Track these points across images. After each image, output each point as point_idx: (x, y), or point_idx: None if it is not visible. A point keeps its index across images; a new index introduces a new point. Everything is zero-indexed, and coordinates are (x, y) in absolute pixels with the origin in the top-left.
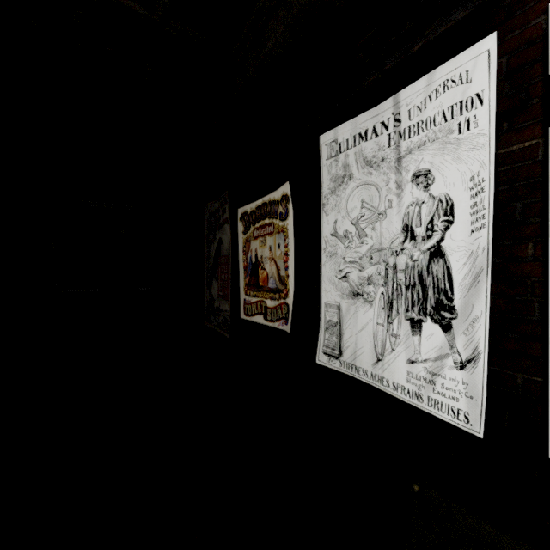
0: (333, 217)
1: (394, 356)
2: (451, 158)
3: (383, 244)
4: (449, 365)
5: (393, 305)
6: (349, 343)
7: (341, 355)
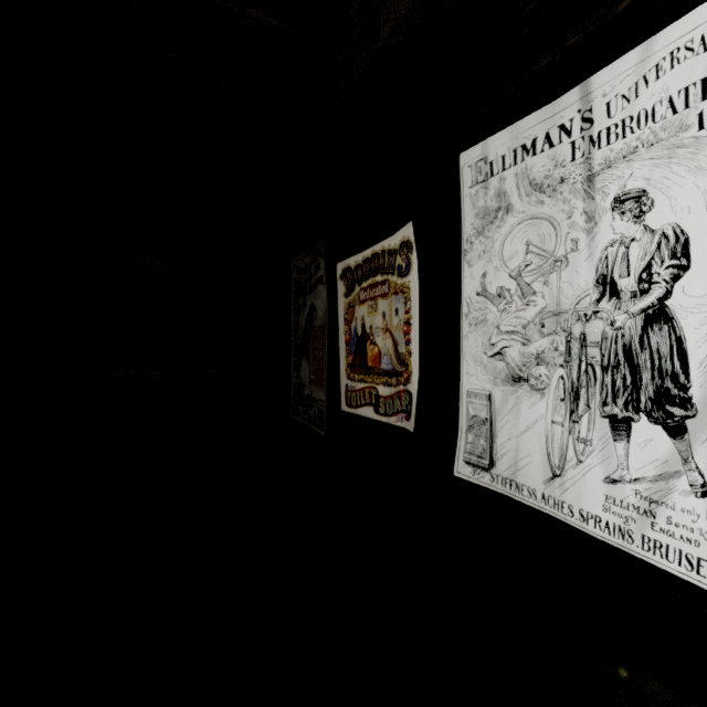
0: (479, 269)
1: (581, 470)
2: (684, 169)
3: (563, 305)
4: (680, 489)
5: (579, 395)
6: (505, 449)
7: (493, 466)
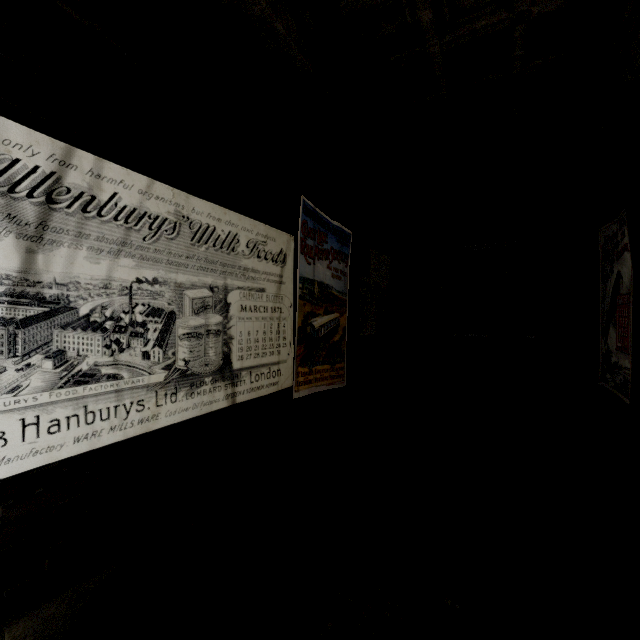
0: None
1: None
2: None
3: None
4: None
5: None
6: None
7: None
